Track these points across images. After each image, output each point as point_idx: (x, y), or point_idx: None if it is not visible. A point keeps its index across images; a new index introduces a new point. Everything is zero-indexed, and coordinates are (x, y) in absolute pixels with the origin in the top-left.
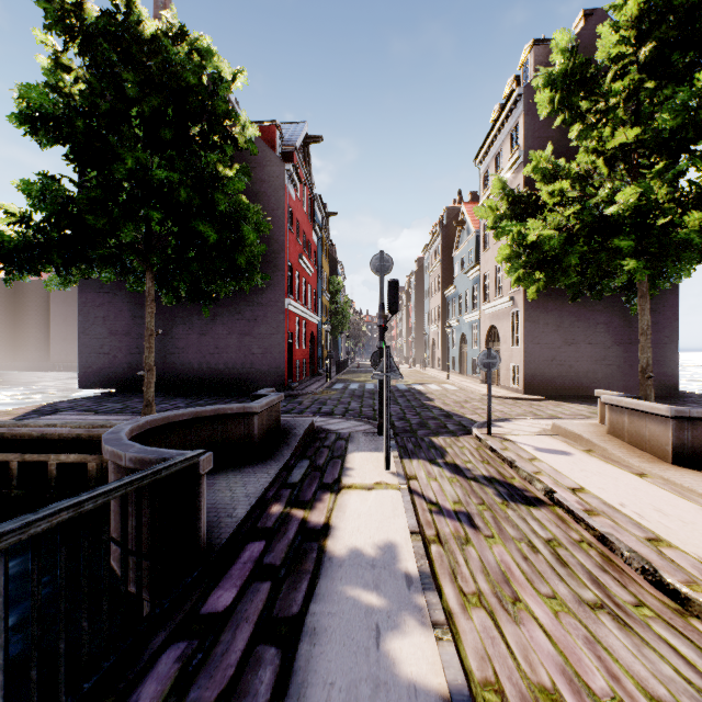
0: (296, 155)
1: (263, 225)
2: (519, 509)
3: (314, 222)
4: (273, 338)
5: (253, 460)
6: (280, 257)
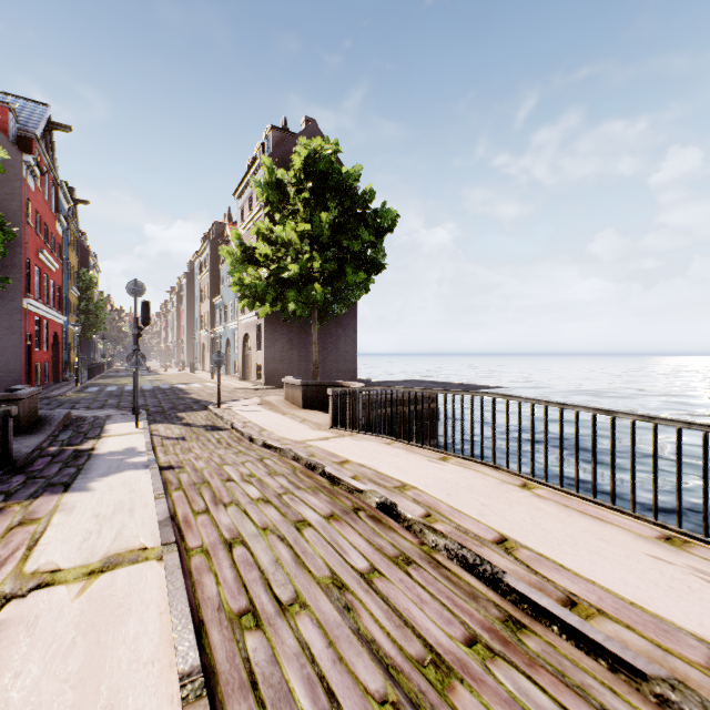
0: (37, 142)
1: (8, 234)
2: (213, 432)
3: (58, 210)
4: (6, 339)
5: (19, 434)
6: (15, 252)
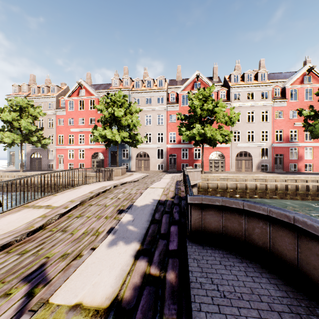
0: None
1: None
2: None
3: None
4: None
5: None
6: None
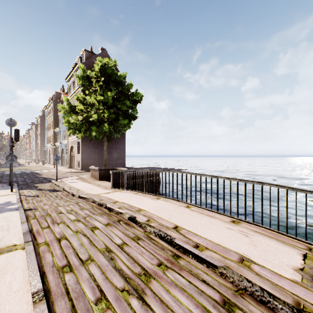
0: None
1: None
2: (54, 192)
3: None
4: None
5: None
6: None
